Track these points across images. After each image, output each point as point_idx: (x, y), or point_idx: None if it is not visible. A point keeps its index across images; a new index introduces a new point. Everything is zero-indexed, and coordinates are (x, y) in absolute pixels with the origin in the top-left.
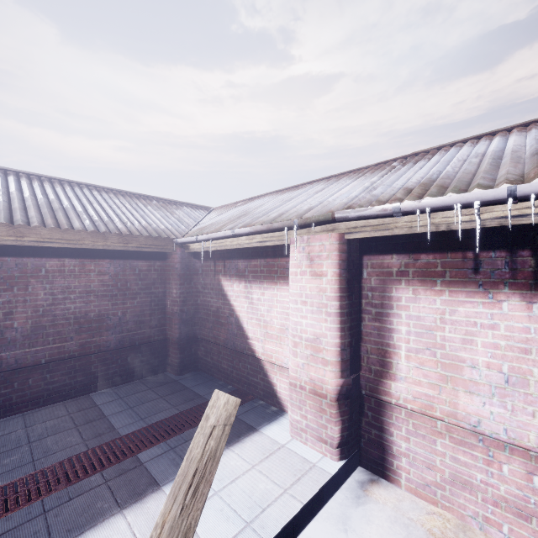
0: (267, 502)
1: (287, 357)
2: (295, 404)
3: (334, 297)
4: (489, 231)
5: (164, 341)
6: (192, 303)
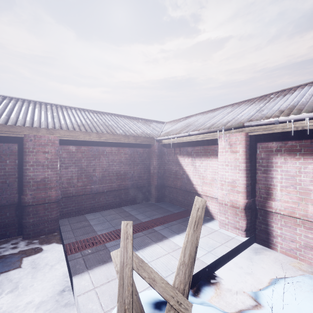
0: (215, 246)
1: (215, 193)
2: (222, 212)
3: (243, 162)
4: None
5: (149, 186)
6: (162, 169)
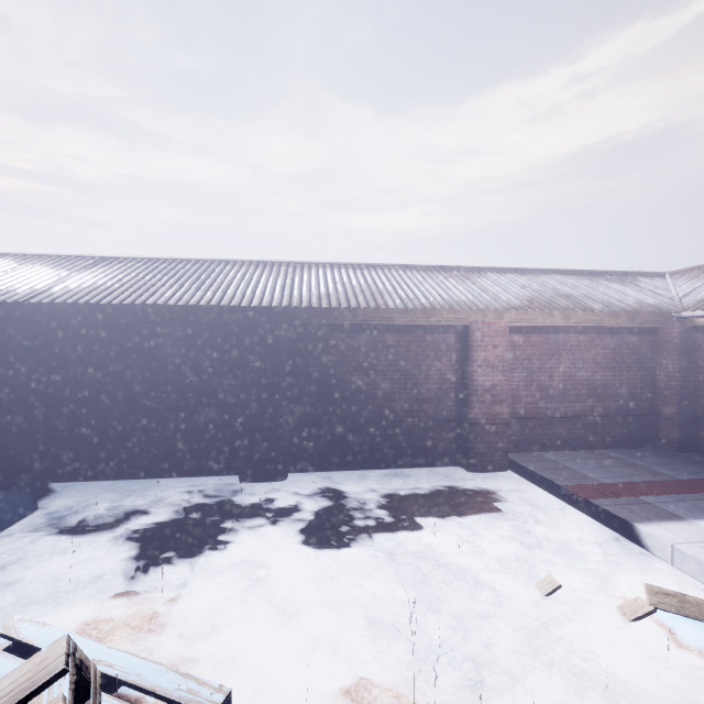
0: None
1: None
2: None
3: None
4: None
5: (653, 416)
6: (690, 380)
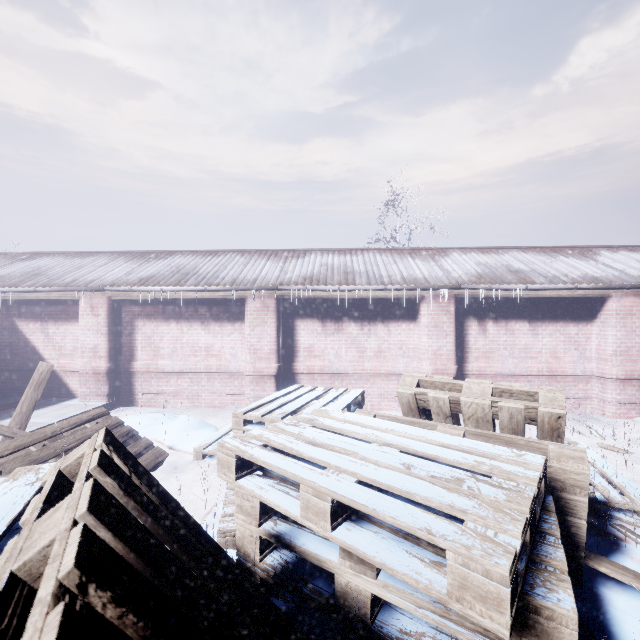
0: (67, 413)
1: (78, 364)
2: (83, 383)
3: (106, 325)
4: (168, 299)
5: None
6: None
